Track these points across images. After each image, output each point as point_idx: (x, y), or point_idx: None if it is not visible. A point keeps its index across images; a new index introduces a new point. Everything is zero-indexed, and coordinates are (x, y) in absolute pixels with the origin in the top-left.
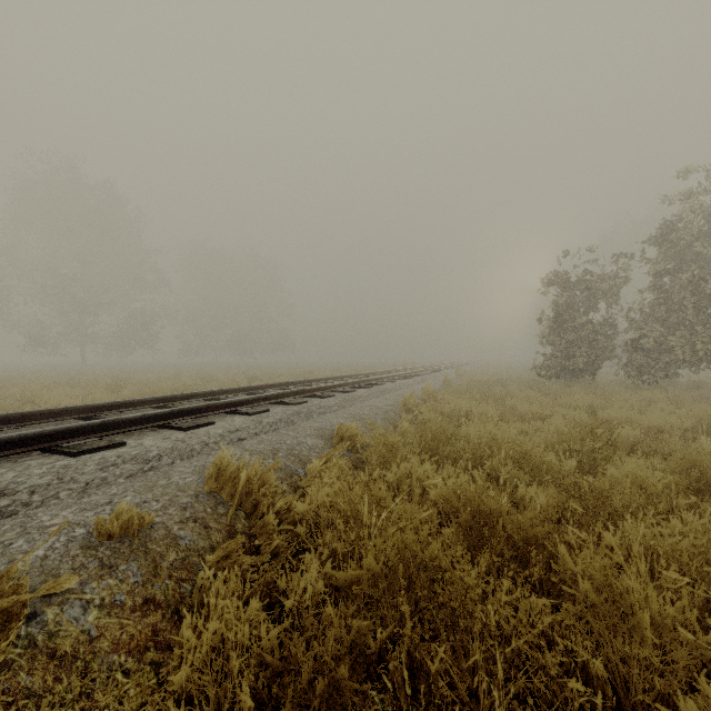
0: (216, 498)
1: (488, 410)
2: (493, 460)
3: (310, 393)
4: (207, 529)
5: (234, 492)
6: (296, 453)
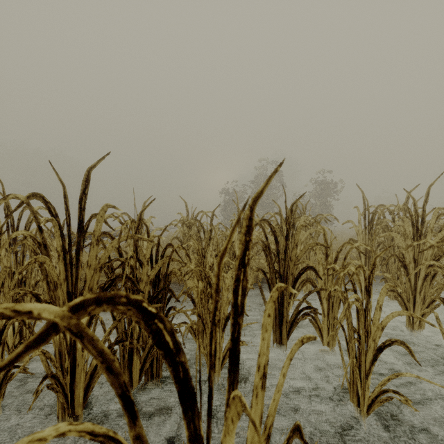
0: None
1: None
2: None
3: None
4: None
5: None
6: None
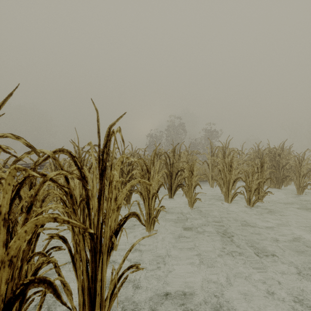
0: None
1: None
2: None
3: None
4: None
5: None
6: None
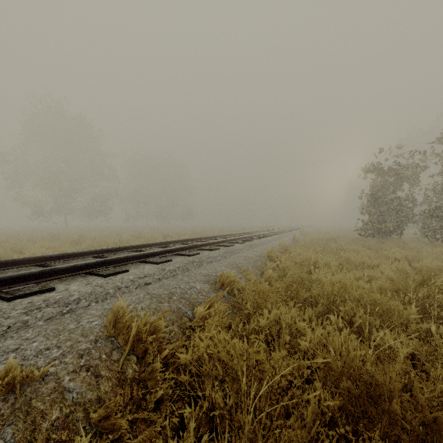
0: (112, 343)
1: (330, 261)
2: (346, 306)
3: (202, 247)
4: (97, 378)
5: (128, 339)
6: (186, 297)
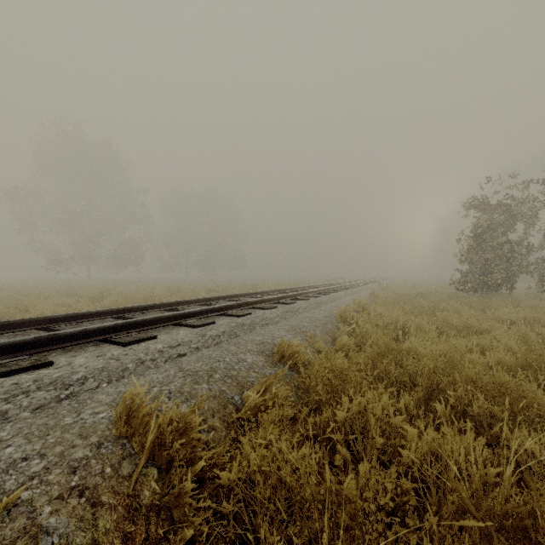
0: (123, 447)
1: (424, 324)
2: (458, 390)
3: (254, 305)
4: (95, 507)
5: (145, 442)
6: (233, 374)
